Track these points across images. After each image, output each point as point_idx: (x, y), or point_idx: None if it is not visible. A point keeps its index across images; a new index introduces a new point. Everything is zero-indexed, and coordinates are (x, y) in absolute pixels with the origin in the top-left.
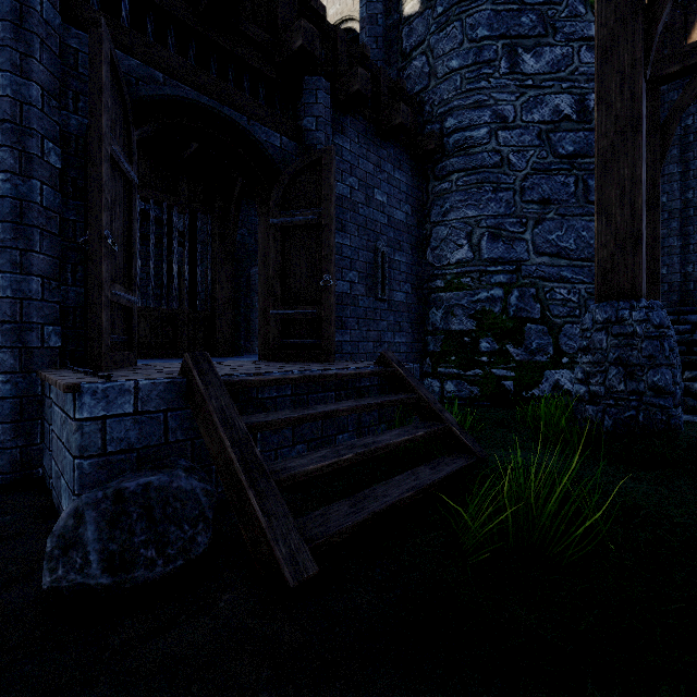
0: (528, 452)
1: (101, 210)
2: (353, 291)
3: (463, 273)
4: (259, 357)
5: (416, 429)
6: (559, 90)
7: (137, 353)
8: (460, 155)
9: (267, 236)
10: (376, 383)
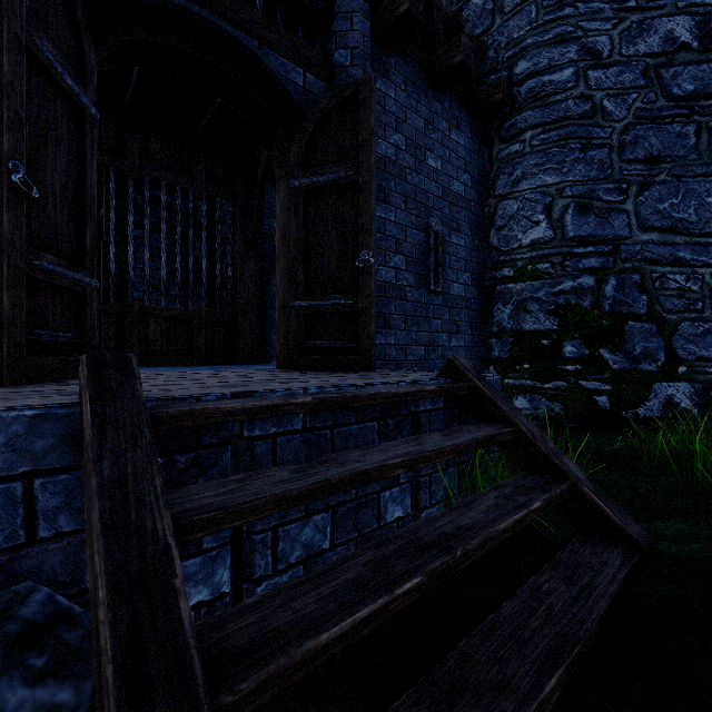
0: (703, 525)
1: (2, 127)
2: (399, 280)
3: (540, 258)
4: (278, 365)
5: (524, 493)
6: (673, 11)
7: (146, 359)
8: (535, 106)
9: (287, 206)
10: (441, 406)
